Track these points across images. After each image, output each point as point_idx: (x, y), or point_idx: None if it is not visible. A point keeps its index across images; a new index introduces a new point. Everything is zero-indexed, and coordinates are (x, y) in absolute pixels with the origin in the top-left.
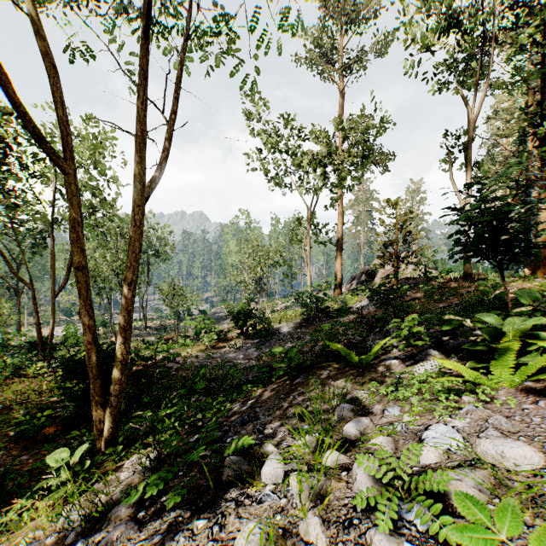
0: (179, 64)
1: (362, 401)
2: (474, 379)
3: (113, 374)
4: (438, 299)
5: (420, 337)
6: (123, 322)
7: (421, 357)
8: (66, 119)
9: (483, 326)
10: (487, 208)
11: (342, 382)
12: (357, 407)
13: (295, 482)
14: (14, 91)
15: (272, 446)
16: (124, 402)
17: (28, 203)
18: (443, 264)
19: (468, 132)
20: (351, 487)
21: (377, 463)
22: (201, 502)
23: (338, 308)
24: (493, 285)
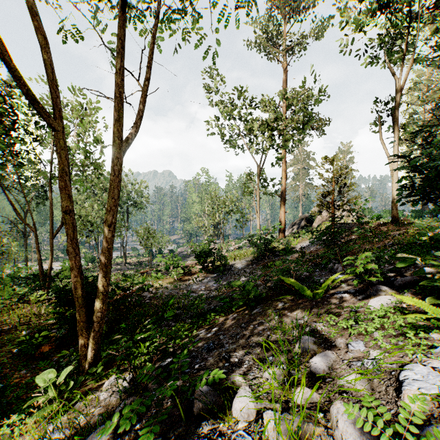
0: (152, 39)
1: (322, 333)
2: (439, 315)
3: (96, 303)
4: (372, 240)
5: (369, 273)
6: (104, 259)
7: (372, 291)
8: (56, 83)
9: (438, 264)
10: (434, 155)
11: (298, 314)
12: (319, 339)
13: (270, 424)
14: (11, 59)
15: (240, 377)
16: (107, 325)
17: (32, 162)
18: (369, 212)
19: (396, 99)
20: (331, 433)
21: (371, 417)
22: (173, 435)
23: (283, 248)
24: (429, 227)
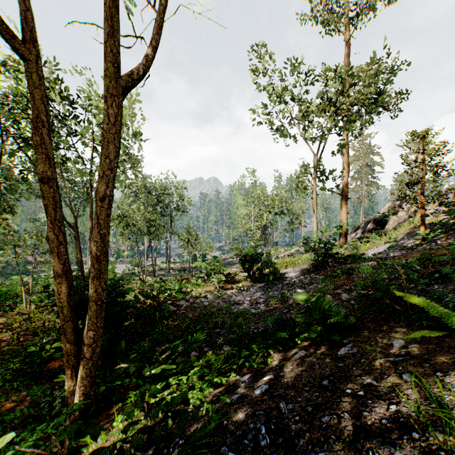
0: None
1: None
2: None
3: (88, 316)
4: None
5: None
6: (96, 250)
7: None
8: None
9: None
10: None
11: None
12: None
13: None
14: None
15: None
16: None
17: (74, 162)
18: None
19: None
20: None
21: None
22: None
23: (347, 255)
24: None
